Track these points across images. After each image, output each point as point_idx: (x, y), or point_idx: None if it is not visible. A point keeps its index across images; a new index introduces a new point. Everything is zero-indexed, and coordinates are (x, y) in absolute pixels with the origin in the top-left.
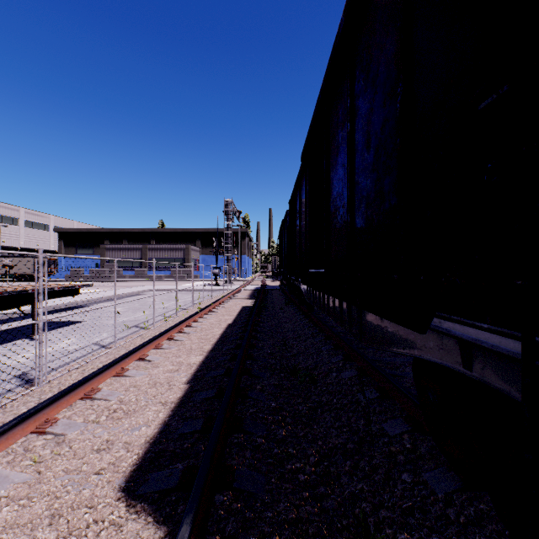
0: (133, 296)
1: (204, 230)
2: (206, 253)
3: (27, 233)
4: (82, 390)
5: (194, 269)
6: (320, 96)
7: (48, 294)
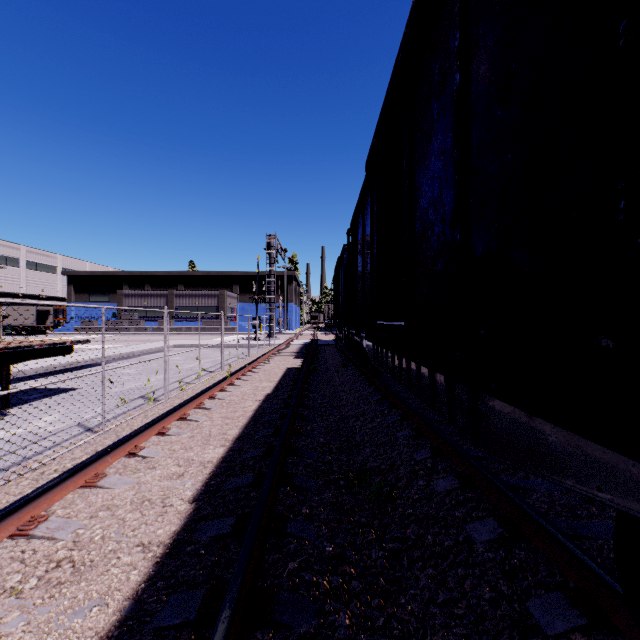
0: (152, 353)
1: (242, 272)
2: (245, 300)
3: (30, 277)
4: (15, 520)
5: (231, 320)
6: (399, 56)
7: (27, 353)
